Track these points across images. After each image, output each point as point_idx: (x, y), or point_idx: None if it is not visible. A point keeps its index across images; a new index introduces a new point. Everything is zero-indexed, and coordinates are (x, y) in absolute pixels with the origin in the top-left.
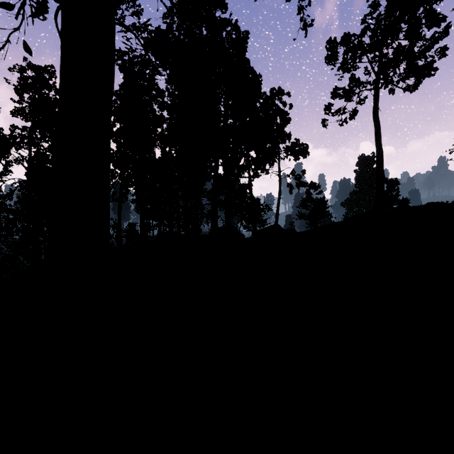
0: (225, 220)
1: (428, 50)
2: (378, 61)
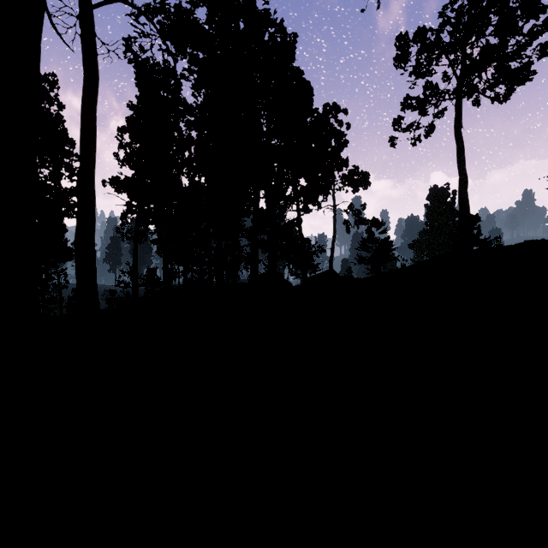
0: (268, 264)
1: (524, 48)
2: (461, 63)
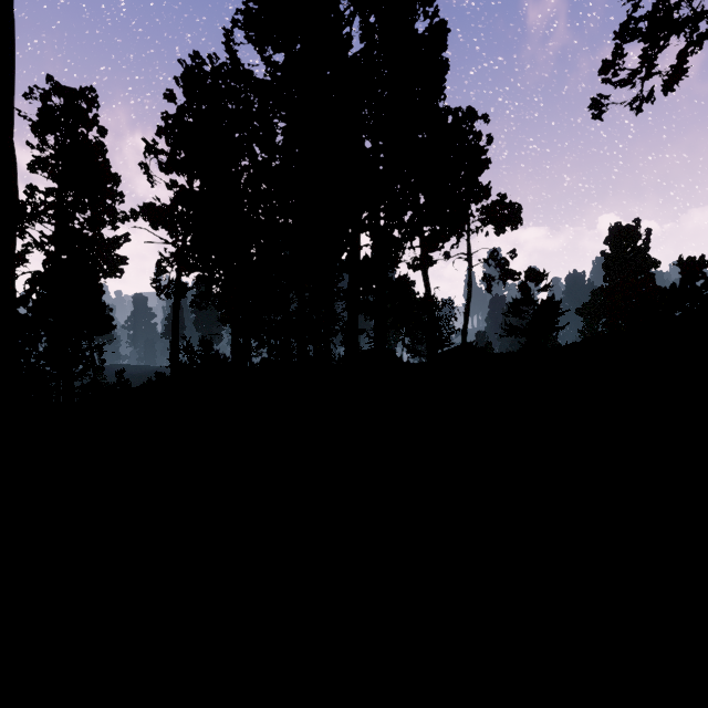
0: (374, 336)
1: None
2: None
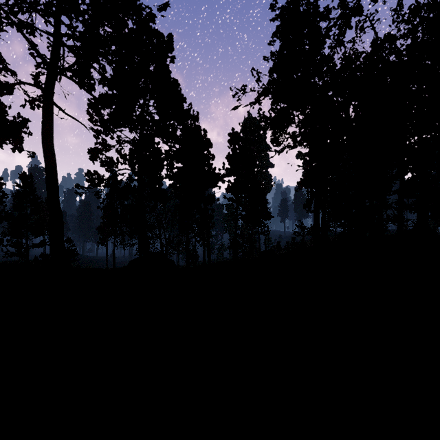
0: (416, 223)
1: None
2: None
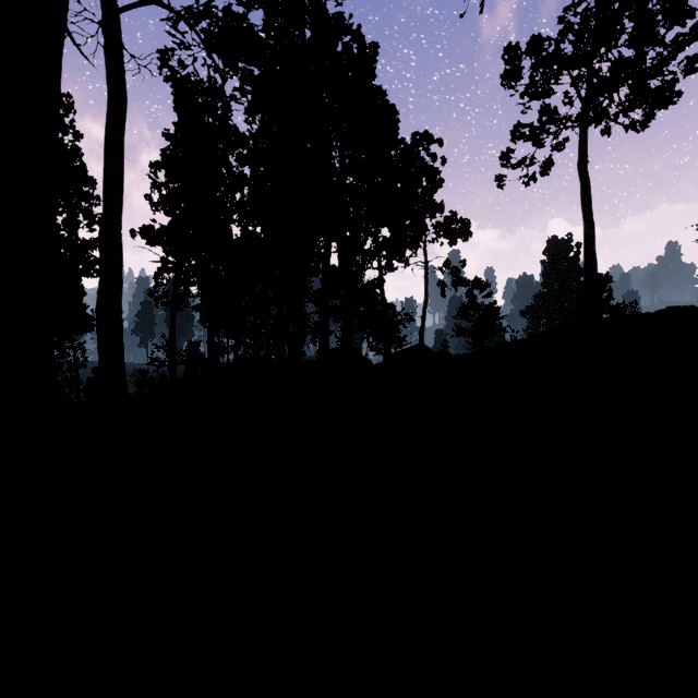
0: (341, 337)
1: (667, 62)
2: (586, 81)
